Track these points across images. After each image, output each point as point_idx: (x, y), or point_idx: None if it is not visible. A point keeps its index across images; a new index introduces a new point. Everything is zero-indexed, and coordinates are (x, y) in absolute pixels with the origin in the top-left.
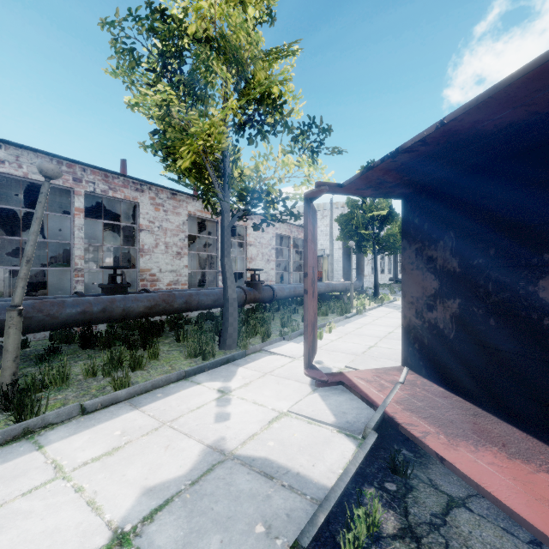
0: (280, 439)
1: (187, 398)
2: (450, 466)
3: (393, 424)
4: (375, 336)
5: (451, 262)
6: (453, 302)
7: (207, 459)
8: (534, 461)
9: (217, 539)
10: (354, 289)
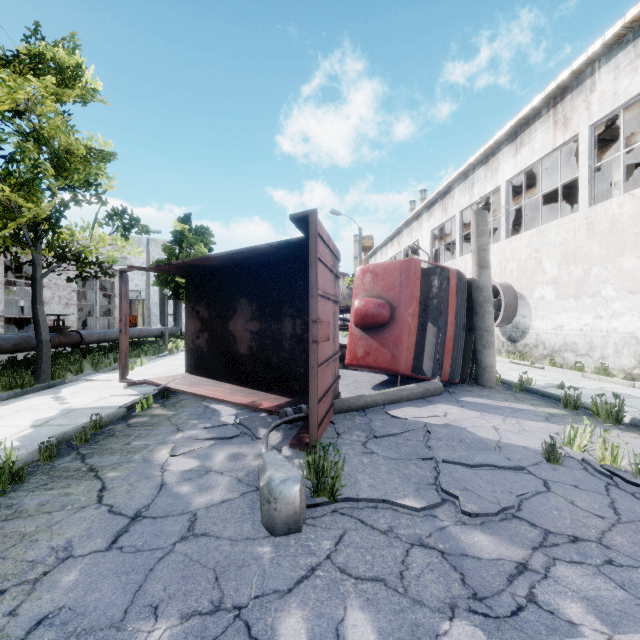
0: (107, 402)
1: (28, 403)
2: (186, 392)
3: (169, 389)
4: (178, 365)
5: (206, 313)
6: (206, 333)
7: (65, 411)
8: (217, 386)
9: (85, 418)
10: (172, 334)
